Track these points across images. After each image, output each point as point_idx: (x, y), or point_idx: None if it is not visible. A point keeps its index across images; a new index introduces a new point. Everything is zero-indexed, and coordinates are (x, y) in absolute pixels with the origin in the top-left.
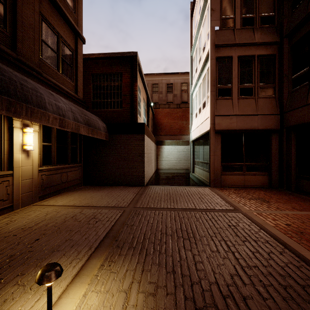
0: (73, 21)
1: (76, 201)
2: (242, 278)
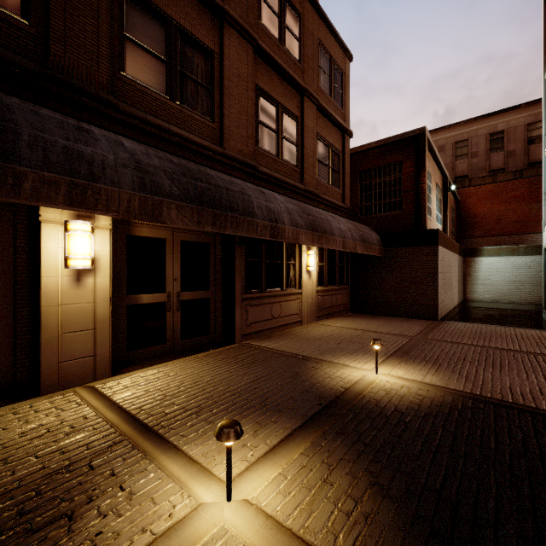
0: (341, 119)
1: (352, 325)
2: (543, 393)
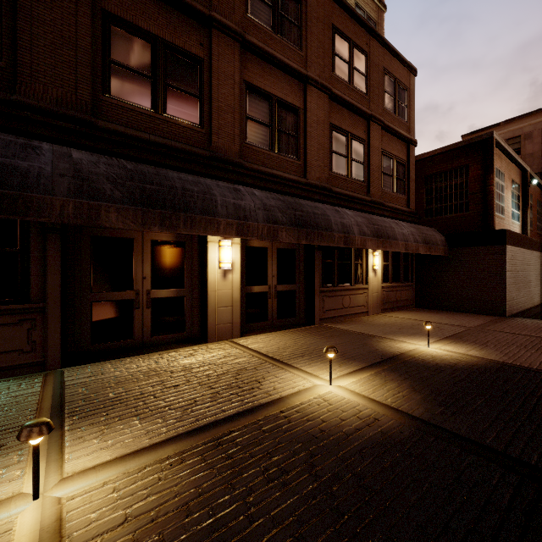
0: (405, 131)
1: (414, 317)
2: None
